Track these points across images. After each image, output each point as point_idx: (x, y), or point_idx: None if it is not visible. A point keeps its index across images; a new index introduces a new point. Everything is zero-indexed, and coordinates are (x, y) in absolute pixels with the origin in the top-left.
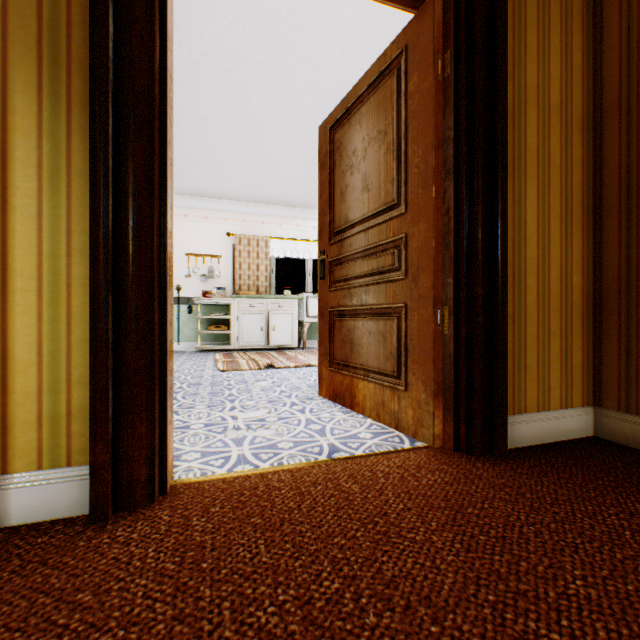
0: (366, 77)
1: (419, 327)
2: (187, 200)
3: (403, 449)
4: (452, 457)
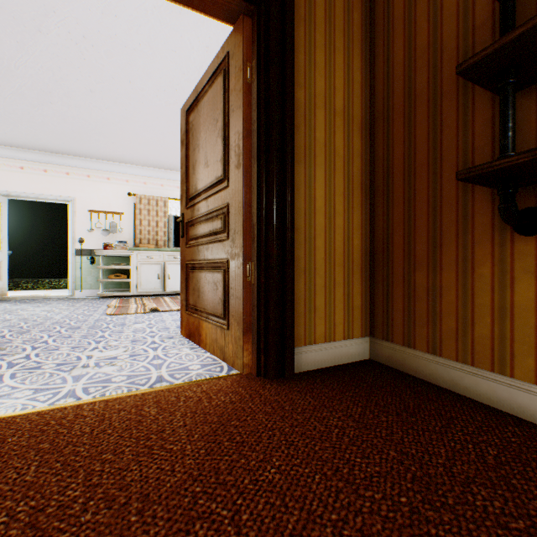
0: (207, 73)
1: (236, 278)
2: (90, 162)
3: (217, 377)
4: (252, 381)
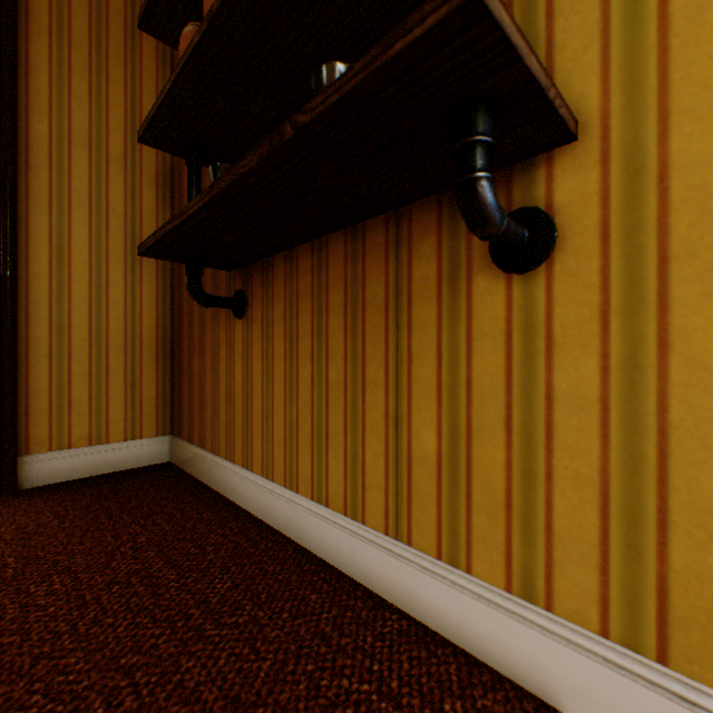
0: None
1: None
2: None
3: None
4: None
